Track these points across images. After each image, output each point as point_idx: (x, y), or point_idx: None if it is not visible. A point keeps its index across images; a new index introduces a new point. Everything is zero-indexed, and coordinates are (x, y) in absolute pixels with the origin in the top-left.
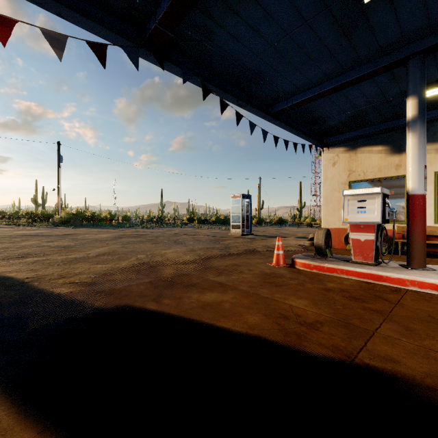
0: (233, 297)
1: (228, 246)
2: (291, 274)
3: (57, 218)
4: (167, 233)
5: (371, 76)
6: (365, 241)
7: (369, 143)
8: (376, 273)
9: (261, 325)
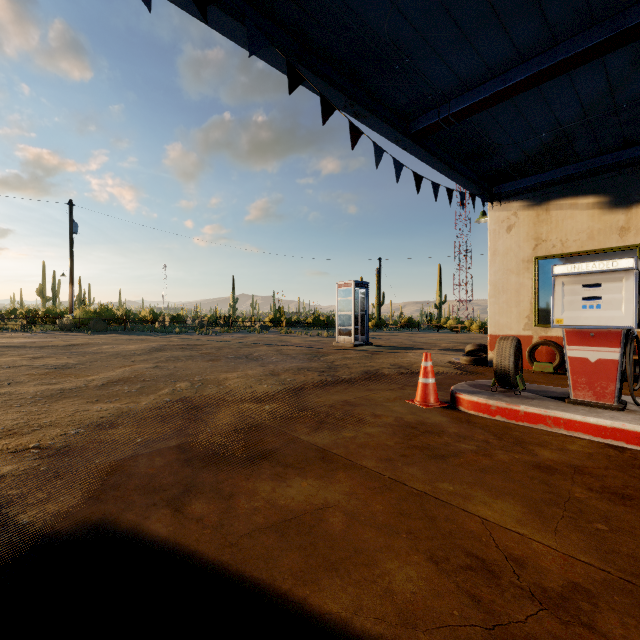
0: (350, 492)
1: (334, 364)
2: (457, 425)
3: (68, 319)
4: (236, 341)
5: (606, 51)
6: (598, 362)
7: (571, 192)
8: (634, 428)
9: (431, 604)
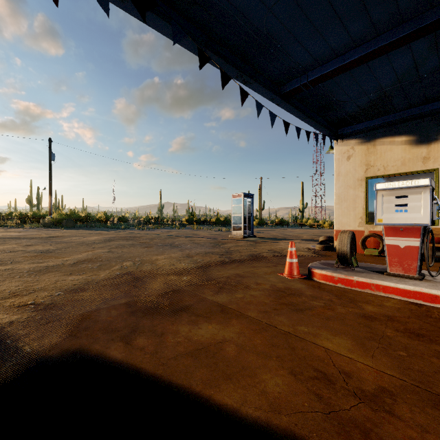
0: (239, 332)
1: (230, 250)
2: (311, 289)
3: (48, 219)
4: (163, 234)
5: (411, 40)
6: (405, 248)
7: (390, 133)
8: (428, 291)
9: (291, 399)
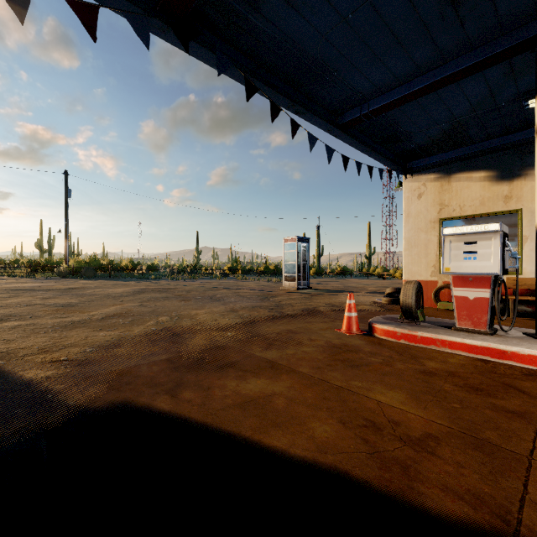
0: (290, 386)
1: (281, 303)
2: (371, 346)
3: (64, 268)
4: (202, 286)
5: (483, 68)
6: (475, 299)
7: (467, 167)
8: (496, 347)
9: (338, 443)
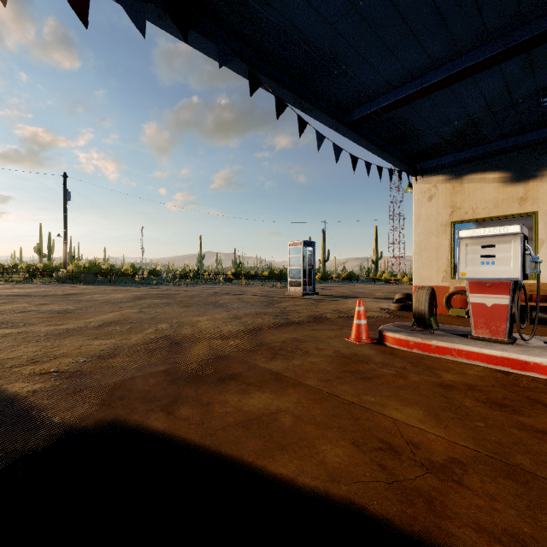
0: (296, 401)
1: (286, 310)
2: (382, 356)
3: (63, 272)
4: (204, 291)
5: (501, 61)
6: (493, 306)
7: (480, 168)
8: (518, 357)
9: (351, 470)
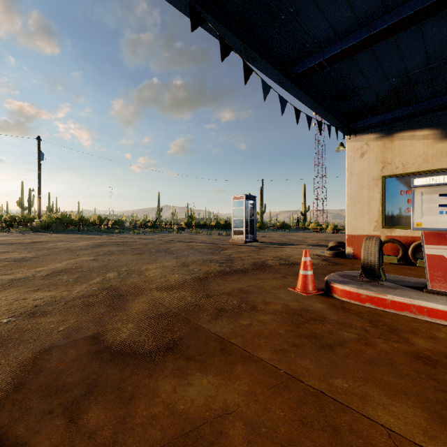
0: (248, 391)
1: (231, 257)
2: (335, 311)
3: (36, 223)
4: (159, 239)
5: None
6: None
7: (410, 126)
8: None
9: None
